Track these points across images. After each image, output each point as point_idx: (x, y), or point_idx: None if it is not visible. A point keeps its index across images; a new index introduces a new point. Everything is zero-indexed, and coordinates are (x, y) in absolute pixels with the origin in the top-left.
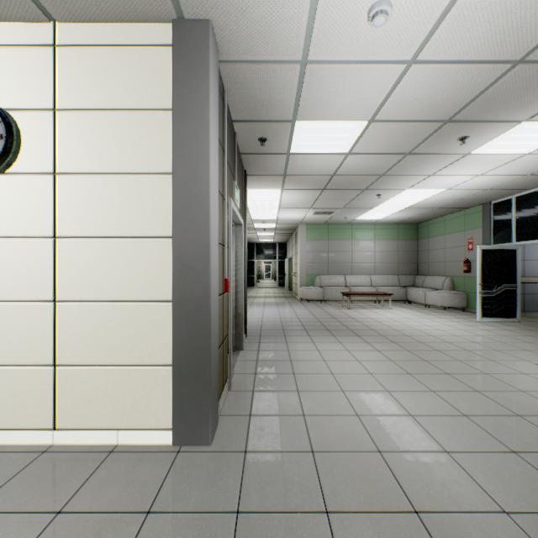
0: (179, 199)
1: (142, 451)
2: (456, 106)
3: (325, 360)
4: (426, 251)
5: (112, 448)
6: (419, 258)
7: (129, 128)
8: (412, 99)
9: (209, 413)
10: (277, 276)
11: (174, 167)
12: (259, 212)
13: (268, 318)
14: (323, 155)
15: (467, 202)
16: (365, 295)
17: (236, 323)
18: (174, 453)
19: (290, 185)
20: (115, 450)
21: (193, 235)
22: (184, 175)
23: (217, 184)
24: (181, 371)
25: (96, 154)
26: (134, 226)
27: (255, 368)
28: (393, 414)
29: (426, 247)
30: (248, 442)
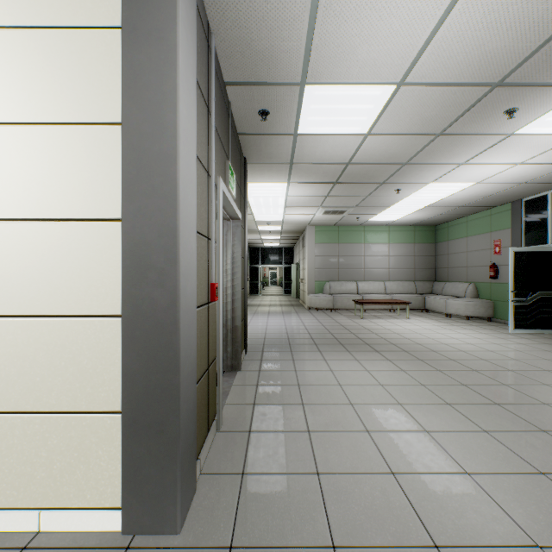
0: (131, 161)
1: (71, 548)
2: (513, 60)
3: (341, 384)
4: (446, 255)
5: (27, 540)
6: (438, 263)
7: (56, 55)
8: (458, 48)
9: (177, 485)
10: (283, 283)
11: (123, 113)
12: (263, 211)
13: (273, 329)
14: (337, 137)
15: (496, 199)
16: (380, 303)
17: (233, 338)
18: (120, 551)
19: (297, 177)
20: (31, 544)
21: (153, 216)
22: (139, 125)
23: (193, 146)
24: (135, 422)
25: (7, 94)
26: (65, 203)
27: (255, 396)
28: (443, 472)
29: (446, 251)
30: (236, 527)
